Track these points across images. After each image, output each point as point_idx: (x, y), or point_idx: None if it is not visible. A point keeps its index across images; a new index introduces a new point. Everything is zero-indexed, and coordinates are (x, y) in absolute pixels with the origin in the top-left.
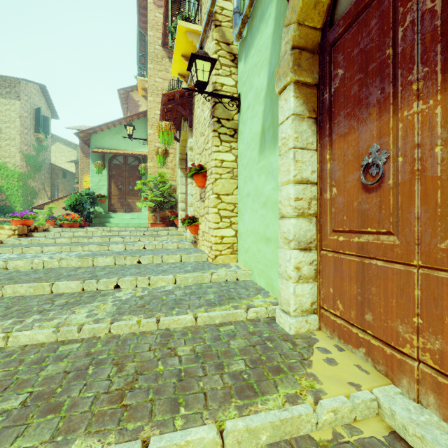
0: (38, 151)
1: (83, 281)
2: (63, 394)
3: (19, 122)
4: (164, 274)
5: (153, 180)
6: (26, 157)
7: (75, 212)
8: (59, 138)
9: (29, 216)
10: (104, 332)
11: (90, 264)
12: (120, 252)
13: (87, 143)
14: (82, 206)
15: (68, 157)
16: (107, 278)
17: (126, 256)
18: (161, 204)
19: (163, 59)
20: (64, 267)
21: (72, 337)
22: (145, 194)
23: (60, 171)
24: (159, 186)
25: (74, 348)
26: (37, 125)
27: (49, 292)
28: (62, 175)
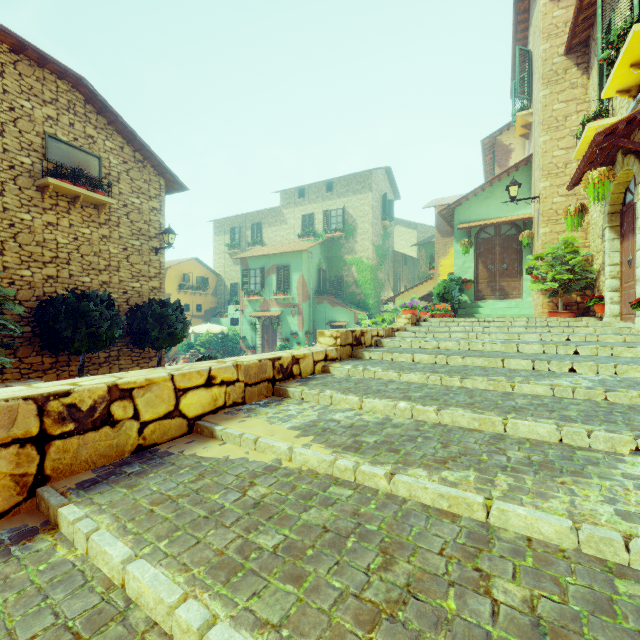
0: (384, 240)
1: (532, 361)
2: (608, 418)
3: (371, 214)
4: (636, 364)
5: (554, 251)
6: (376, 248)
7: (442, 301)
8: (398, 221)
9: (415, 306)
10: (600, 397)
11: (514, 350)
12: (540, 341)
13: (448, 219)
14: (450, 294)
15: (408, 240)
16: (558, 361)
17: (557, 345)
18: (566, 284)
19: (566, 73)
20: (488, 351)
21: (567, 395)
22: (540, 273)
23: (402, 257)
24: (566, 259)
25: (579, 402)
26: (383, 212)
27: (501, 366)
28: (403, 262)
